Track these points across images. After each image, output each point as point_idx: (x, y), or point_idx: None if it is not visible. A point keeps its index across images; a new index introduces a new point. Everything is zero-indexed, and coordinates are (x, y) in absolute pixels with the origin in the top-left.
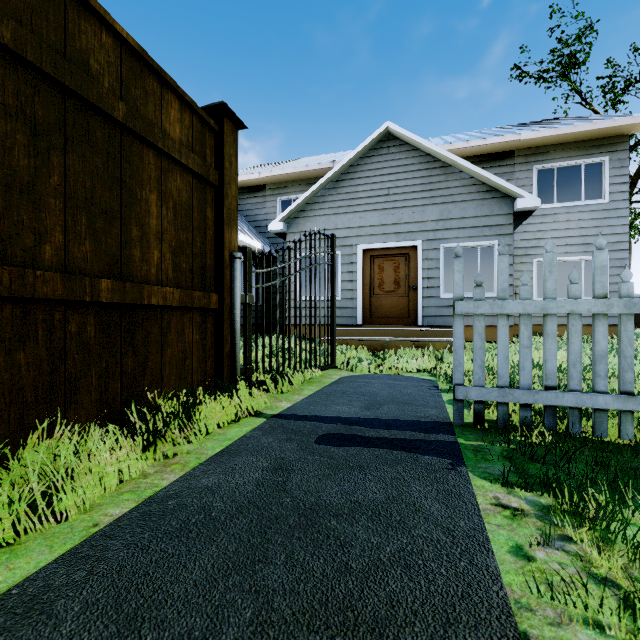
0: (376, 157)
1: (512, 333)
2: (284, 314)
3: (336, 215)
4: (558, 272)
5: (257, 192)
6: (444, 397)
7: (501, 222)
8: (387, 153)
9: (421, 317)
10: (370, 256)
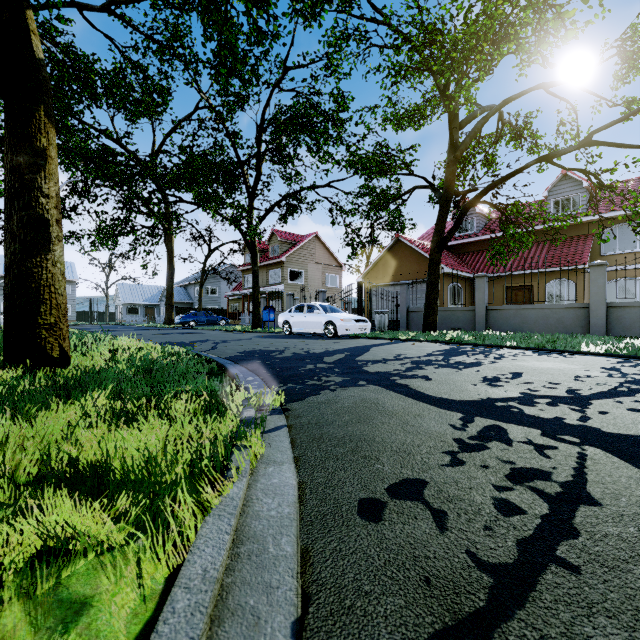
0: None
1: None
2: None
3: None
4: None
5: None
6: None
7: None
8: None
9: None
10: None
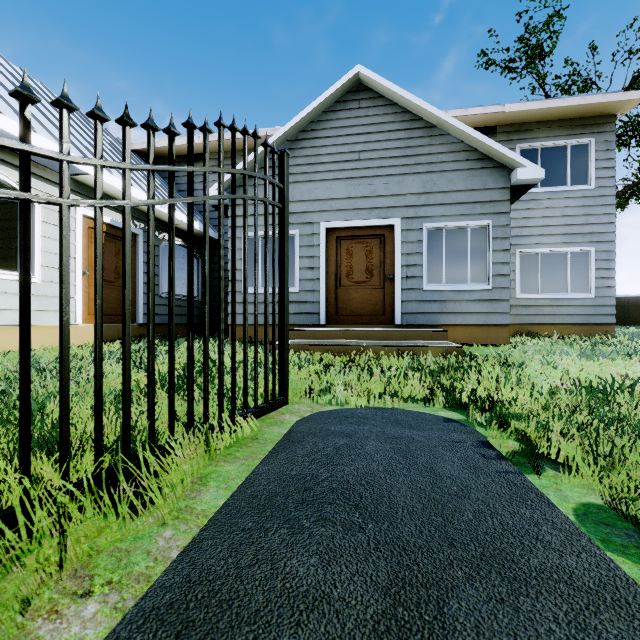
0: (343, 112)
1: (508, 334)
2: (152, 294)
3: (293, 184)
4: (542, 265)
5: (196, 162)
6: (551, 498)
7: (496, 198)
8: (357, 107)
9: (399, 314)
10: (336, 237)
